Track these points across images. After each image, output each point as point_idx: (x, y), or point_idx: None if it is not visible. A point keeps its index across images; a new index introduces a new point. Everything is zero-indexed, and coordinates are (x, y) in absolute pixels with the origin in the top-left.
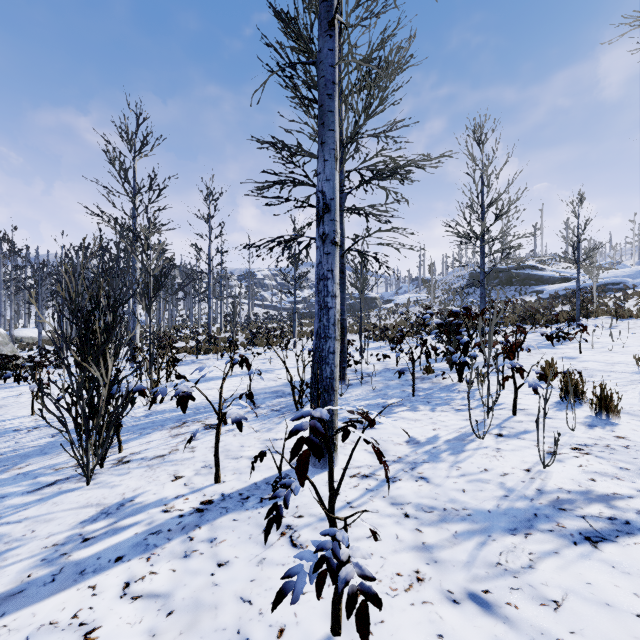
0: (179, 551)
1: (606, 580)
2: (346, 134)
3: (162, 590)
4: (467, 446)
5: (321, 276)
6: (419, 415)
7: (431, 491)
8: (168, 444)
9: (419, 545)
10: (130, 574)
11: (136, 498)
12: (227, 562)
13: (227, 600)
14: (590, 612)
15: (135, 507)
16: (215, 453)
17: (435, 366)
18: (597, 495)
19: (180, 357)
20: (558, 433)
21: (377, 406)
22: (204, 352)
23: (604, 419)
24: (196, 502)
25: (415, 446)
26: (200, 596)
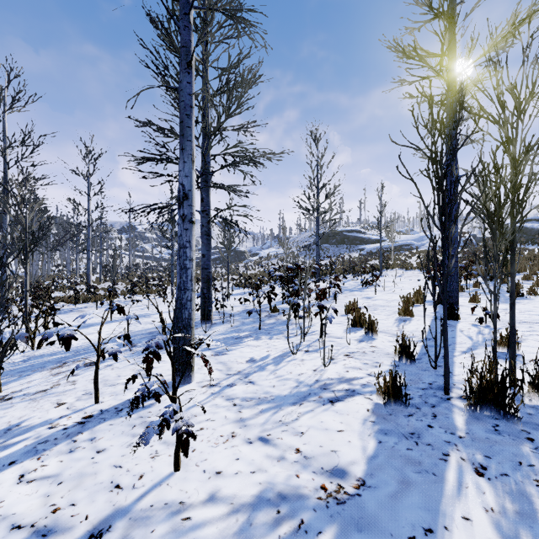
0: (65, 450)
1: (331, 419)
2: (210, 129)
3: (52, 473)
4: (285, 360)
5: (181, 245)
6: (260, 342)
7: (254, 389)
8: (50, 381)
9: (238, 419)
10: (24, 470)
11: (22, 423)
12: (104, 449)
13: (104, 469)
14: (317, 434)
15: (22, 429)
16: (95, 381)
17: (282, 306)
18: (346, 379)
19: (57, 306)
20: (332, 346)
21: (232, 338)
22: (83, 301)
23: (370, 336)
24: (78, 418)
25: (252, 363)
26: (83, 470)
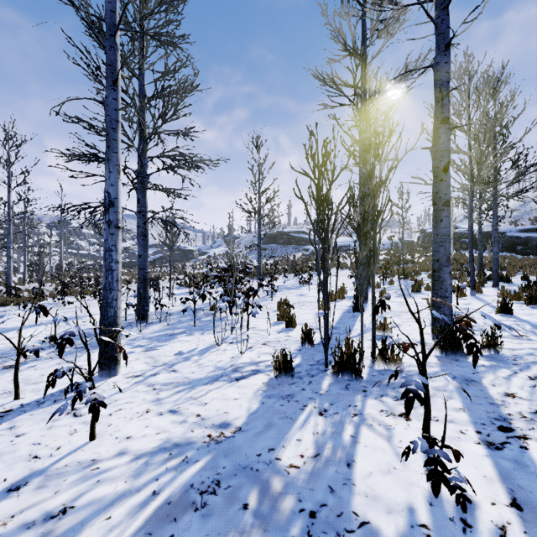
0: None
1: (232, 391)
2: (145, 133)
3: None
4: (210, 351)
5: (107, 249)
6: (192, 338)
7: (175, 376)
8: None
9: (155, 399)
10: None
11: None
12: (24, 434)
13: (23, 447)
14: (217, 403)
15: None
16: (15, 378)
17: (222, 305)
18: (255, 362)
19: None
20: (248, 336)
21: (165, 335)
22: (2, 304)
23: (290, 328)
24: None
25: (179, 355)
26: (2, 450)
